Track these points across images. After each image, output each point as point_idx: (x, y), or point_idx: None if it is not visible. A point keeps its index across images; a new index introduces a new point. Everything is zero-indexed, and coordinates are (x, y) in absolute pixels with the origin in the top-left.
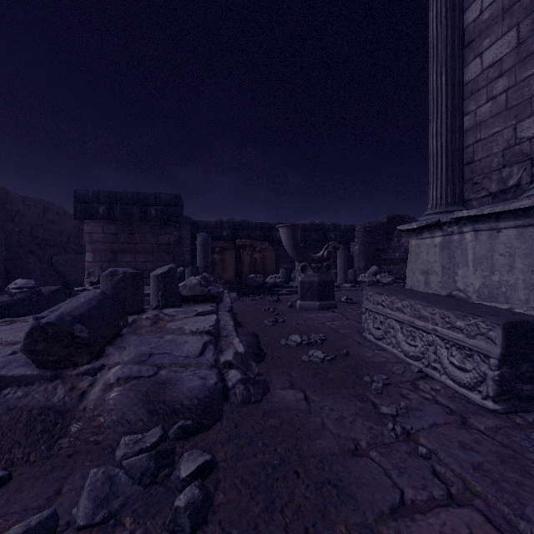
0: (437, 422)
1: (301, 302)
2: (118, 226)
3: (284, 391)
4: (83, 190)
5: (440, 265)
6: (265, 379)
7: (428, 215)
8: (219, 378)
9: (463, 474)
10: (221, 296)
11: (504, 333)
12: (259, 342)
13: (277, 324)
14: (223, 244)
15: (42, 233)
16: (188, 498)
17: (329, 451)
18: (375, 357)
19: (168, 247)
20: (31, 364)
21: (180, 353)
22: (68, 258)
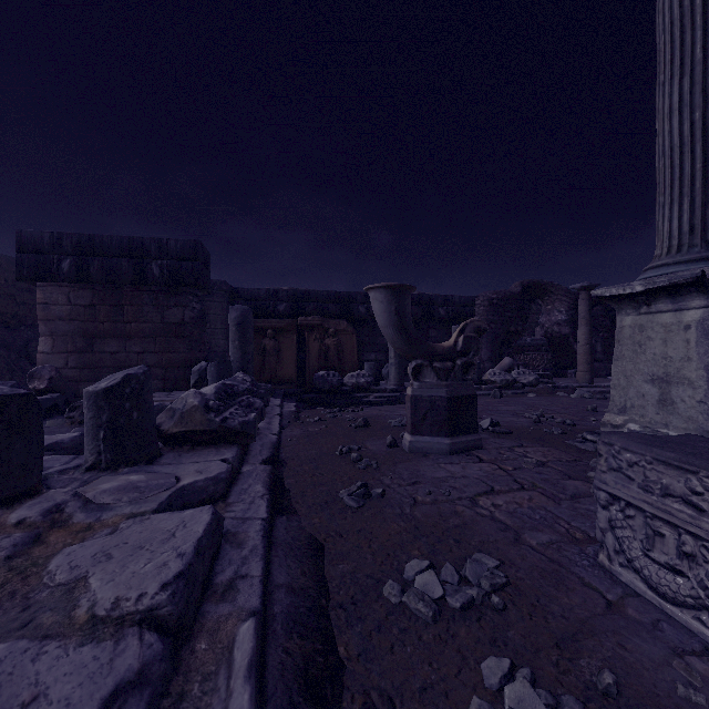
0: None
1: (413, 438)
2: (95, 293)
3: None
4: (34, 232)
5: (700, 367)
6: None
7: (663, 267)
8: None
9: None
10: (251, 430)
11: None
12: (324, 590)
13: (369, 501)
14: (278, 323)
15: (11, 306)
16: None
17: None
18: None
19: (181, 328)
20: None
21: None
22: None
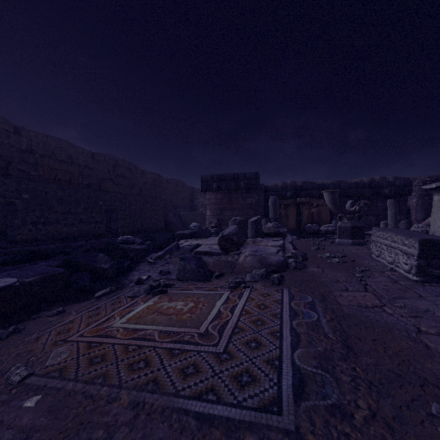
0: (381, 280)
1: (338, 240)
2: (223, 194)
3: (313, 268)
4: (205, 175)
5: None
6: (305, 263)
7: None
8: (285, 259)
9: (376, 289)
10: (285, 234)
11: (419, 244)
12: (305, 255)
13: (319, 250)
14: (286, 202)
15: (175, 199)
16: (277, 276)
17: (326, 280)
18: (369, 263)
19: (251, 206)
20: (218, 250)
21: (268, 252)
22: (188, 213)
